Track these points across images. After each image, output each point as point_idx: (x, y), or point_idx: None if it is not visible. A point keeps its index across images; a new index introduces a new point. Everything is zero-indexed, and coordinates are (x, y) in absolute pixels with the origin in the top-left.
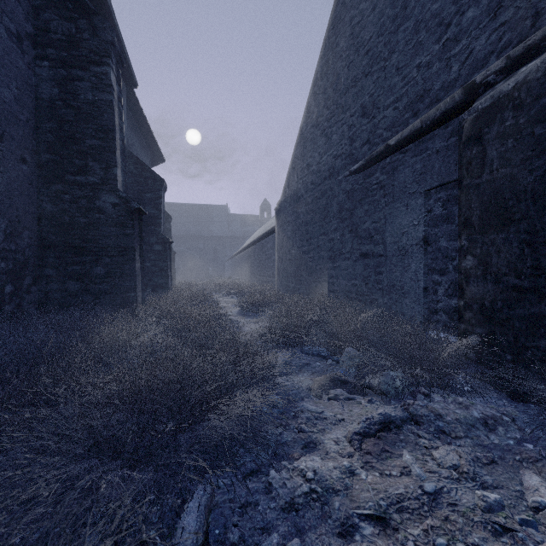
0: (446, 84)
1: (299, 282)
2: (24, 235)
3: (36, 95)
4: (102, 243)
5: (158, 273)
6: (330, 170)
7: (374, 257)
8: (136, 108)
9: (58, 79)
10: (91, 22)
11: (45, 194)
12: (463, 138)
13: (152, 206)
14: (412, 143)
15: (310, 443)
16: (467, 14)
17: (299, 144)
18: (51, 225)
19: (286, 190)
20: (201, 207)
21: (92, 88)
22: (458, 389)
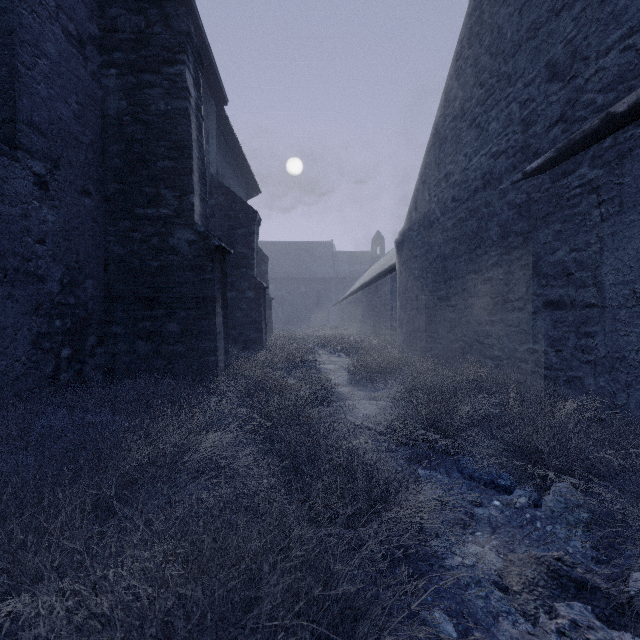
0: None
1: (431, 340)
2: (86, 285)
3: (102, 113)
4: (176, 292)
5: (250, 325)
6: (485, 176)
7: (576, 307)
8: (227, 131)
9: (126, 89)
10: (163, 11)
11: (112, 233)
12: None
13: (243, 245)
14: None
15: None
16: None
17: (433, 148)
18: (119, 271)
19: (411, 214)
20: (303, 245)
21: (164, 95)
22: None
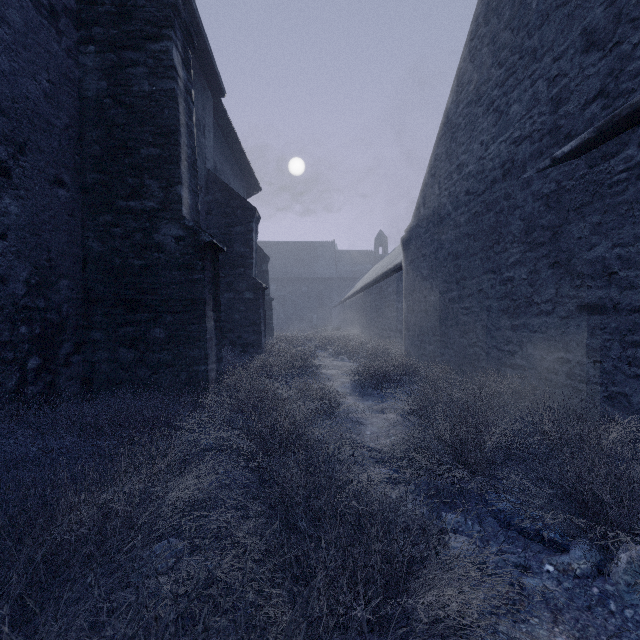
0: None
1: (442, 345)
2: (60, 286)
3: (80, 94)
4: (162, 294)
5: (248, 328)
6: (505, 165)
7: (621, 312)
8: (225, 125)
9: (106, 68)
10: None
11: (91, 228)
12: None
13: (241, 243)
14: None
15: None
16: None
17: (443, 138)
18: (98, 271)
19: (419, 210)
20: (305, 245)
21: (149, 74)
22: None
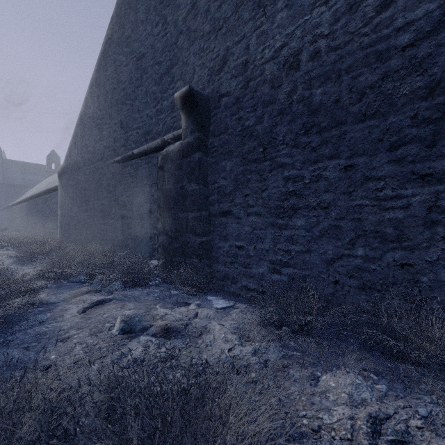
0: (158, 132)
1: (79, 234)
2: None
3: None
4: None
5: None
6: (102, 155)
7: (128, 218)
8: None
9: None
10: None
11: None
12: (158, 165)
13: None
14: (145, 156)
15: (56, 316)
16: (165, 103)
17: (79, 126)
18: None
19: (68, 158)
20: None
21: None
22: (150, 285)
